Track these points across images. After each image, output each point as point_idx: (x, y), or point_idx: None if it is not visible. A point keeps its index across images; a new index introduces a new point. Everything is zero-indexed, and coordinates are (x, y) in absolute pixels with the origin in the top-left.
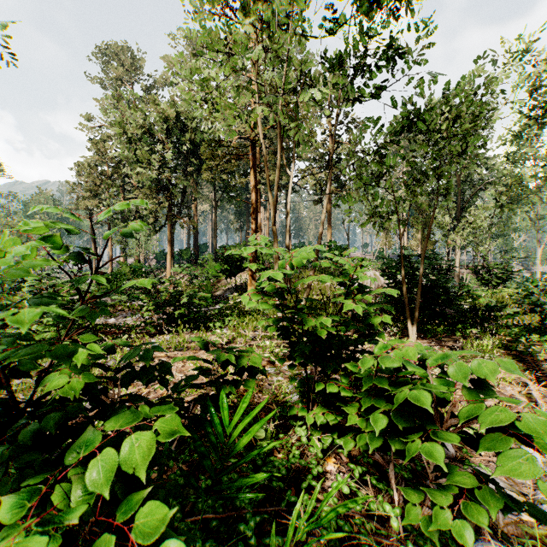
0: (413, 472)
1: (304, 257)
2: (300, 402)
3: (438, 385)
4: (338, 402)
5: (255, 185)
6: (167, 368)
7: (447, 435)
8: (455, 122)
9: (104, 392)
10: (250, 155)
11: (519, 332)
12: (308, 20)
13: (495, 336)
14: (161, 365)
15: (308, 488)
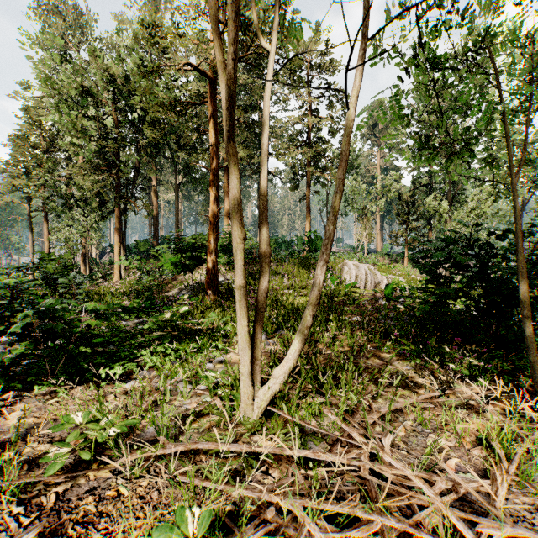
0: None
1: None
2: None
3: None
4: None
5: (216, 142)
6: None
7: None
8: None
9: None
10: (209, 101)
11: None
12: None
13: None
14: None
15: None
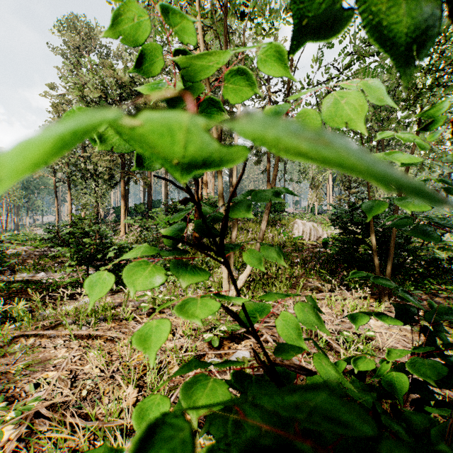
0: None
1: None
2: None
3: None
4: None
5: None
6: None
7: None
8: None
9: None
10: (195, 108)
11: None
12: None
13: None
14: None
15: None
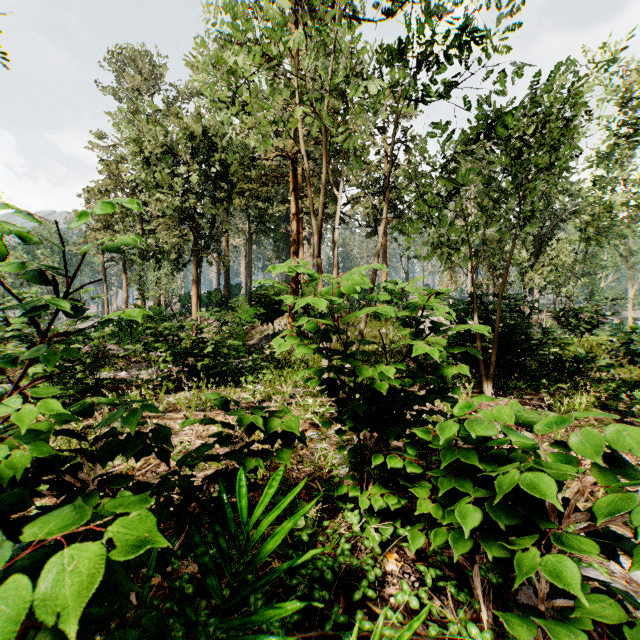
0: (502, 574)
1: (357, 282)
2: (351, 477)
3: (554, 461)
4: (402, 480)
5: (297, 212)
6: (165, 437)
7: (577, 541)
8: (541, 128)
9: (76, 470)
10: (291, 177)
11: (616, 388)
12: (361, 0)
13: (587, 392)
14: (155, 432)
15: (363, 597)
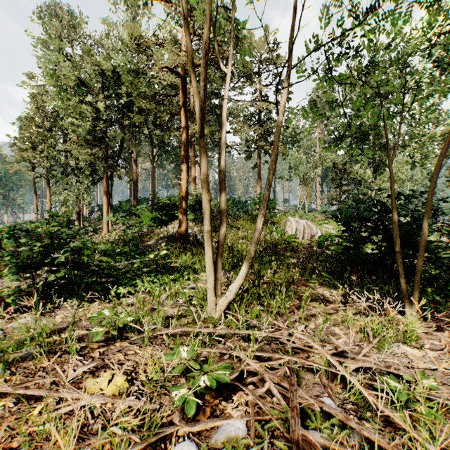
0: None
1: None
2: None
3: None
4: None
5: (186, 125)
6: None
7: None
8: None
9: None
10: (181, 93)
11: None
12: None
13: None
14: None
15: None
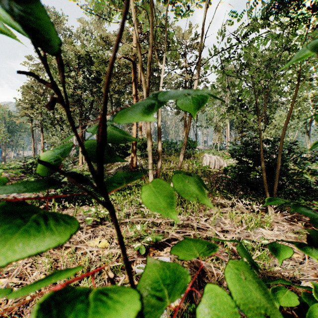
0: None
1: None
2: None
3: None
4: None
5: (136, 94)
6: None
7: None
8: None
9: None
10: (132, 73)
11: None
12: None
13: None
14: None
15: None
